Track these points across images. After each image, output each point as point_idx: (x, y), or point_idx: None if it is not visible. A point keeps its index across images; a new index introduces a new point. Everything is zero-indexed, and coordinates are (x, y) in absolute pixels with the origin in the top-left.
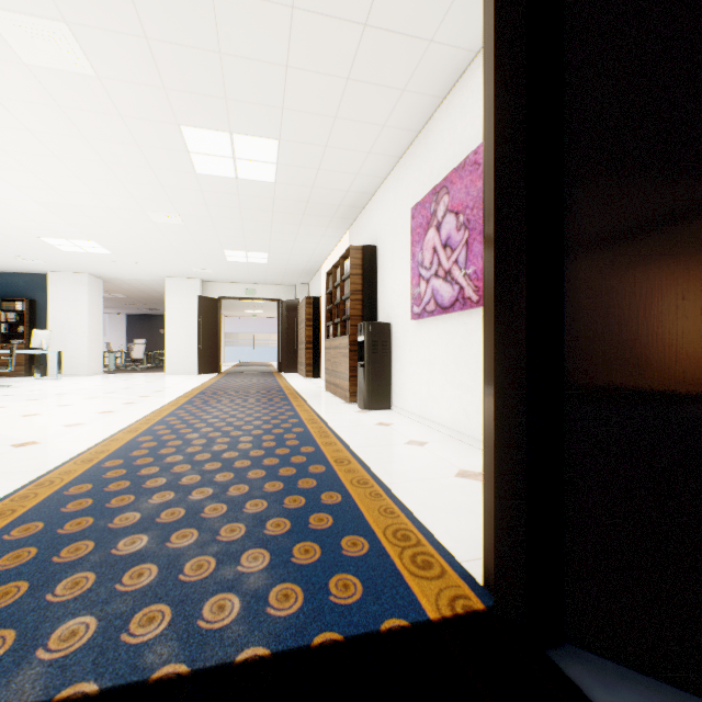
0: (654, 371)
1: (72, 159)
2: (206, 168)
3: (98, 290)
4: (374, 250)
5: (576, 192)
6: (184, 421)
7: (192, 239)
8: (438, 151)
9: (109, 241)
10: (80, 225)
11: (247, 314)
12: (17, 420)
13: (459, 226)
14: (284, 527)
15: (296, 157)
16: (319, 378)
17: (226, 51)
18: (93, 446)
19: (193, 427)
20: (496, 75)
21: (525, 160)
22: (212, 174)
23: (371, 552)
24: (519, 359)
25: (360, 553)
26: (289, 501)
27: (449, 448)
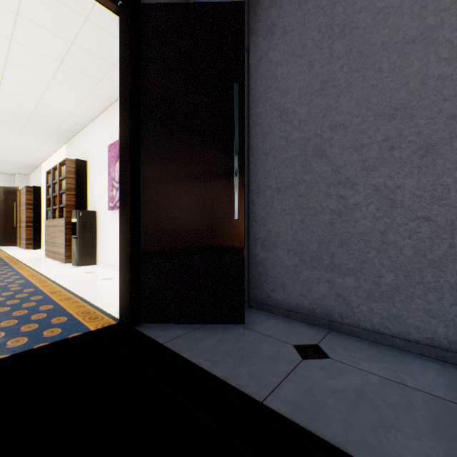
0: (163, 234)
1: None
2: None
3: None
4: (85, 163)
5: (144, 177)
6: None
7: None
8: None
9: None
10: None
11: None
12: None
13: None
14: (14, 322)
15: (18, 90)
16: (40, 249)
17: None
18: None
19: None
20: (120, 129)
21: (130, 163)
22: None
23: (69, 320)
24: (128, 231)
25: (62, 321)
26: (16, 313)
27: None
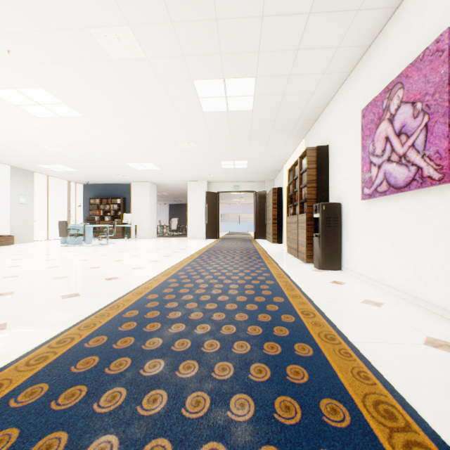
0: None
1: (138, 114)
2: (209, 107)
3: (154, 190)
4: (326, 149)
5: None
6: (195, 270)
7: (201, 156)
8: (389, 56)
9: (158, 162)
10: (144, 154)
11: (234, 202)
12: (111, 263)
13: (415, 113)
14: (265, 374)
15: (267, 88)
16: (281, 244)
17: (220, 16)
18: (144, 283)
19: (200, 274)
20: None
21: None
22: (212, 111)
23: (354, 426)
24: None
25: (342, 424)
26: (267, 347)
27: (406, 311)
